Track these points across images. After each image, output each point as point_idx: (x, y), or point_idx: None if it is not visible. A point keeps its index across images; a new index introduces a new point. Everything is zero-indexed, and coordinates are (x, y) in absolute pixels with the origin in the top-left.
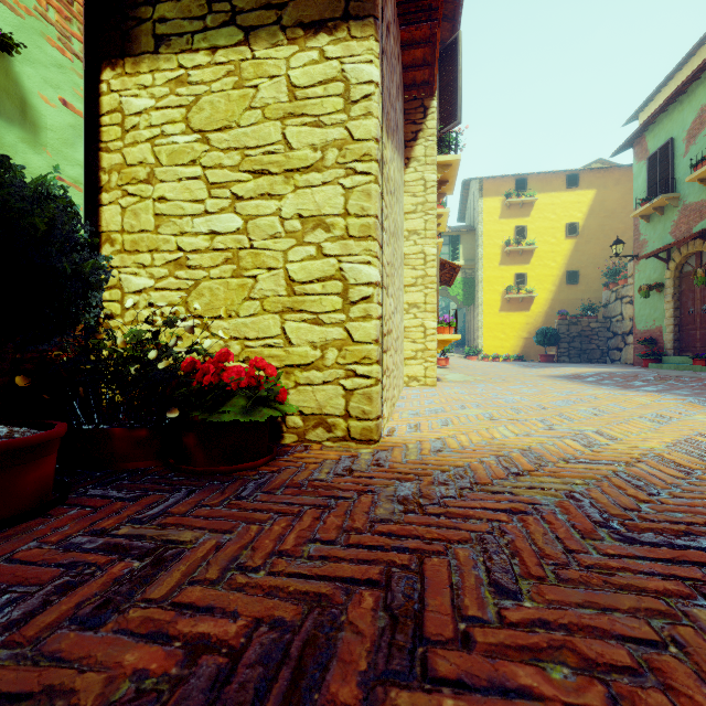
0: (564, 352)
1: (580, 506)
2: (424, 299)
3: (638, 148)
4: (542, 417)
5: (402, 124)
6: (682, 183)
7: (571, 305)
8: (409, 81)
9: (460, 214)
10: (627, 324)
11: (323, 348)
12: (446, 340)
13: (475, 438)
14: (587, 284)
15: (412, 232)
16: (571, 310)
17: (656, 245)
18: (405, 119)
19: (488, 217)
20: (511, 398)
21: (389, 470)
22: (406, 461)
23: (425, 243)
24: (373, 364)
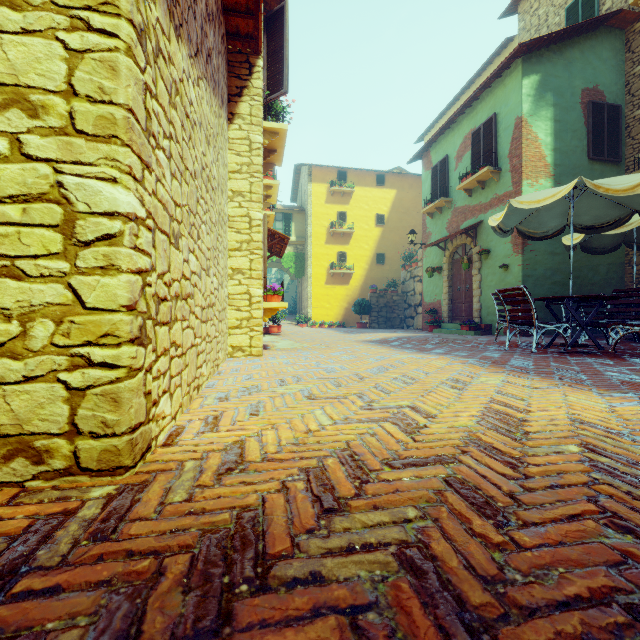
0: (374, 320)
1: (426, 594)
2: (249, 265)
3: (425, 160)
4: (360, 391)
5: (222, 69)
6: (453, 191)
7: (380, 281)
8: (233, 28)
9: (293, 195)
10: (417, 298)
11: (25, 318)
12: (273, 308)
13: (286, 434)
14: (390, 264)
15: (236, 193)
16: (380, 285)
17: (437, 237)
18: (229, 71)
19: (316, 201)
20: (332, 367)
21: (113, 549)
22: (161, 511)
23: (250, 206)
24: (122, 345)
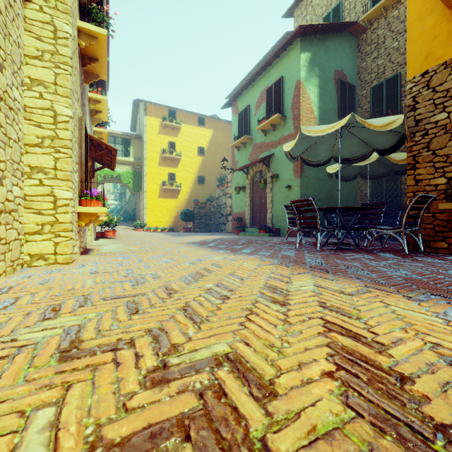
0: (197, 225)
1: None
2: (53, 164)
3: (234, 107)
4: (161, 321)
5: None
6: (254, 131)
7: (201, 196)
8: None
9: (132, 126)
10: (228, 209)
11: None
12: (91, 213)
13: None
14: (209, 185)
15: (36, 81)
16: (201, 200)
17: (242, 164)
18: None
19: (151, 131)
20: (142, 276)
21: None
22: None
23: (55, 99)
24: None
